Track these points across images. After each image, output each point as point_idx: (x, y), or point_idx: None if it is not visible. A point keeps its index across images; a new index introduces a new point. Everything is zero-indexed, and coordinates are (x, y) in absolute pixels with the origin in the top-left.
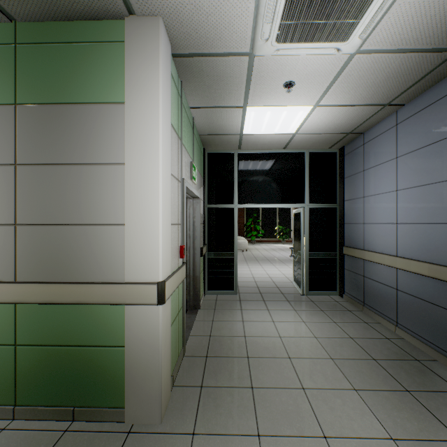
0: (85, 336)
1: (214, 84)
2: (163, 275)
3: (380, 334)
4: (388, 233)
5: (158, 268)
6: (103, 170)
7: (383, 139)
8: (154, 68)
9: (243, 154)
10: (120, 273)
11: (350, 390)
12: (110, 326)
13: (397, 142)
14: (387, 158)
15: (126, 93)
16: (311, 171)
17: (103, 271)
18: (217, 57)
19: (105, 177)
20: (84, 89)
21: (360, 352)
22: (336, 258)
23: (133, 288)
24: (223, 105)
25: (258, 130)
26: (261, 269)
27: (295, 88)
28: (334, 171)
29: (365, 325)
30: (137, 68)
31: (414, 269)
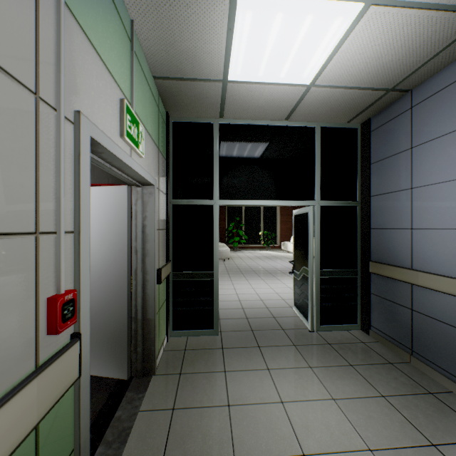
0: None
1: None
2: None
3: None
4: None
5: None
6: None
7: None
8: None
9: (227, 126)
10: None
11: None
12: None
13: None
14: None
15: None
16: (323, 154)
17: None
18: None
19: None
20: None
21: None
22: (358, 277)
23: None
24: None
25: (253, 73)
26: (248, 286)
27: None
28: (355, 155)
29: (434, 400)
30: None
31: None
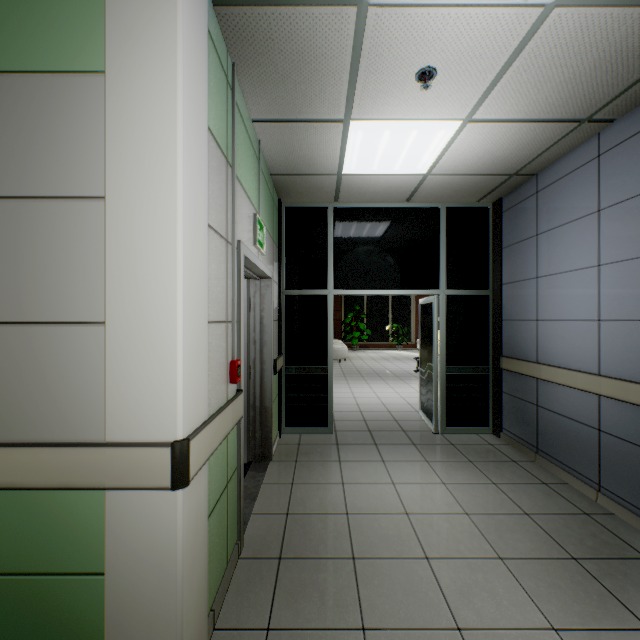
0: (23, 553)
1: (292, 70)
2: (185, 426)
3: (573, 505)
4: (583, 336)
5: (174, 413)
6: (61, 210)
7: (574, 181)
8: (165, 1)
9: (342, 210)
10: (96, 423)
11: (546, 630)
12: (75, 532)
13: (599, 185)
14: (582, 212)
15: (108, 52)
16: (449, 237)
17: (60, 418)
18: (298, 8)
19: (66, 224)
20: (22, 42)
21: (547, 543)
22: (489, 374)
23: (122, 454)
24: (310, 117)
25: (367, 168)
26: (369, 389)
27: (436, 82)
28: (486, 238)
29: (545, 487)
30: (132, 0)
31: (635, 398)
